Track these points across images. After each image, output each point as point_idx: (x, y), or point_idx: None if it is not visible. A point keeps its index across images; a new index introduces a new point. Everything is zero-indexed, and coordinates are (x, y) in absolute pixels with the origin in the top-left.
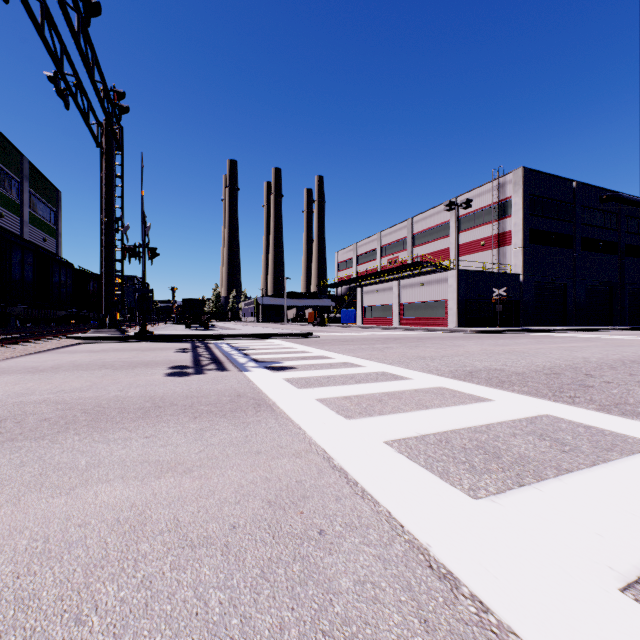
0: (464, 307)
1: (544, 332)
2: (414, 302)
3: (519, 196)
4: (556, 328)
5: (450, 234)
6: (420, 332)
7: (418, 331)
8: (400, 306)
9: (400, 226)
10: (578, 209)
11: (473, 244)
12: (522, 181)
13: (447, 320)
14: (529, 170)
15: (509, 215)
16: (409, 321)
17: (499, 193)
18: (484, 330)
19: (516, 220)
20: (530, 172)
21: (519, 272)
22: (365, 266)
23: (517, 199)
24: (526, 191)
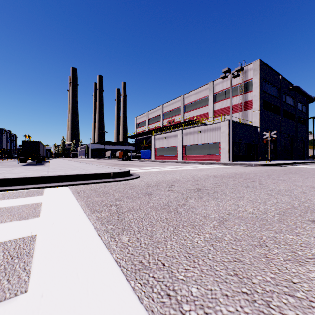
0: (232, 147)
1: (297, 165)
2: (193, 144)
3: (257, 78)
4: (298, 162)
5: (209, 104)
6: (213, 165)
7: (206, 164)
8: (182, 147)
9: (176, 100)
10: (281, 92)
11: (225, 109)
12: (260, 68)
13: (220, 156)
14: (262, 62)
15: (250, 90)
16: (189, 157)
17: (243, 77)
18: (268, 164)
19: (255, 93)
20: (262, 64)
21: (257, 126)
22: (153, 125)
23: (256, 80)
24: (261, 75)
